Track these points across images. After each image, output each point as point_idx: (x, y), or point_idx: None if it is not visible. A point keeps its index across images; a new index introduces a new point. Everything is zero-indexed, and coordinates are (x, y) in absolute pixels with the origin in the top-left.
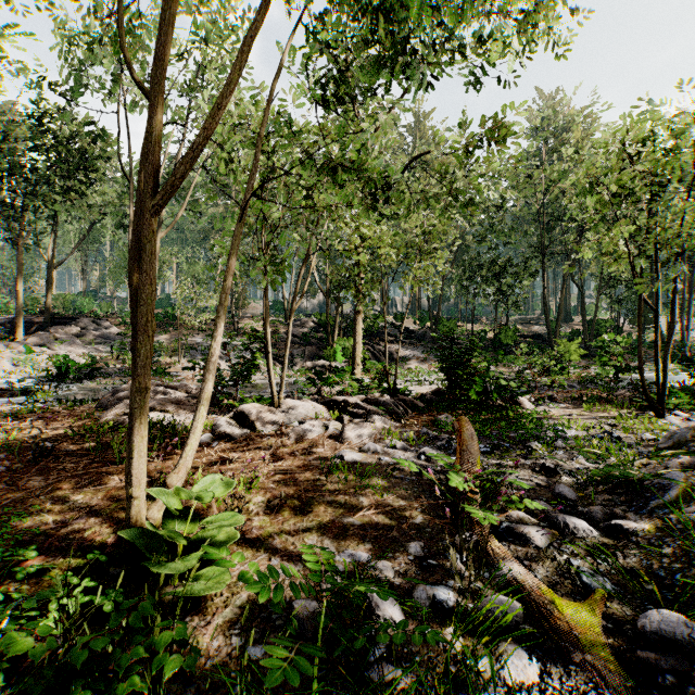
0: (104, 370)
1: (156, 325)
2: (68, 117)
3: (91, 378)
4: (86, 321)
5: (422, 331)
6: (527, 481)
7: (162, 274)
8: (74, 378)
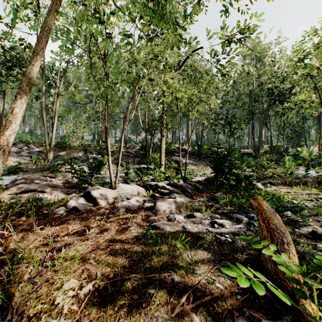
0: (25, 169)
1: (59, 147)
2: (8, 36)
3: (16, 173)
4: (21, 145)
5: (193, 151)
6: (311, 250)
7: (63, 122)
8: (5, 173)
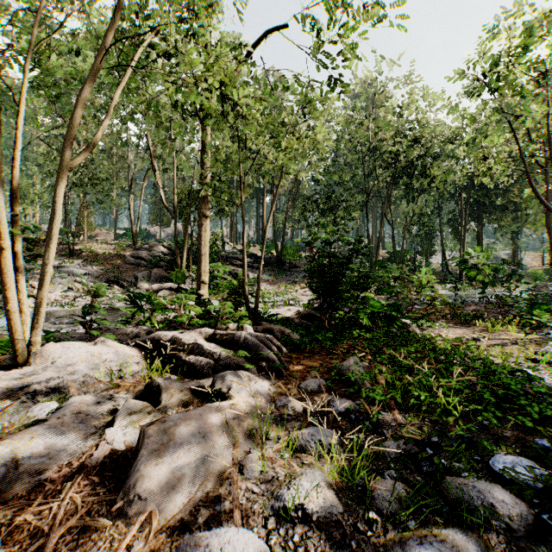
0: None
1: None
2: None
3: None
4: None
5: (269, 257)
6: None
7: None
8: None
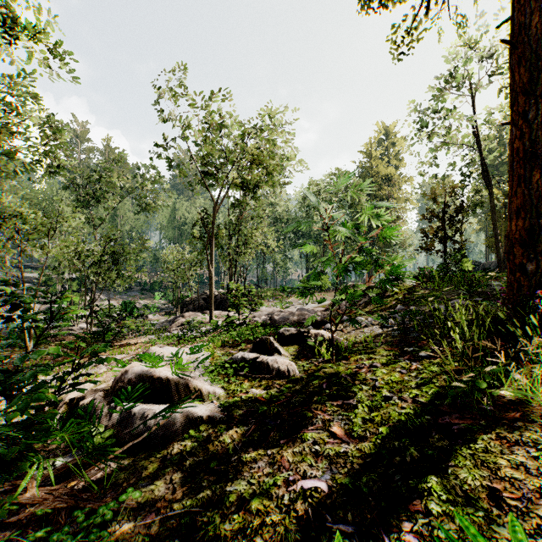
0: None
1: None
2: None
3: None
4: None
5: None
6: None
7: None
8: None
